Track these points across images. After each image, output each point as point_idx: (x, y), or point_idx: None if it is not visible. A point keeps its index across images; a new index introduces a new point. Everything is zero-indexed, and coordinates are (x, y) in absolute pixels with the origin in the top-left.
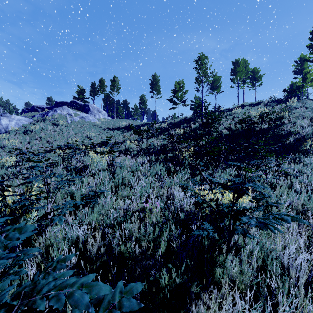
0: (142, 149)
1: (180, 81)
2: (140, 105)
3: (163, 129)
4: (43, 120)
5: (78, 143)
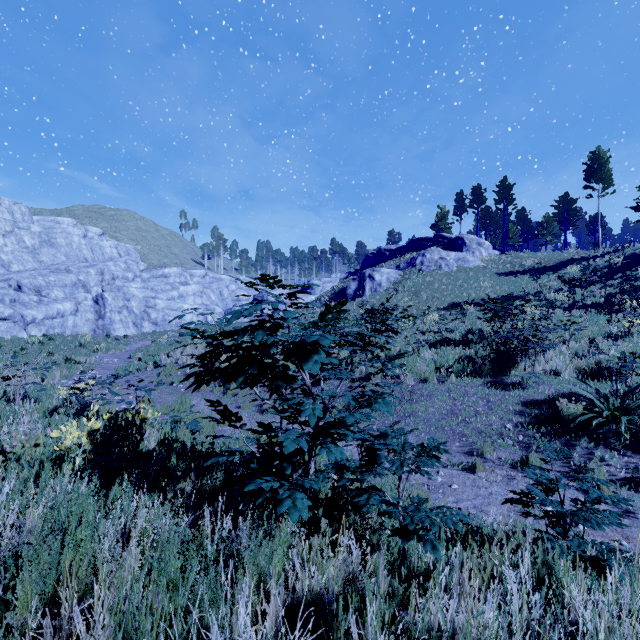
0: (574, 302)
1: None
2: (558, 215)
3: (613, 269)
4: (411, 270)
5: (472, 297)
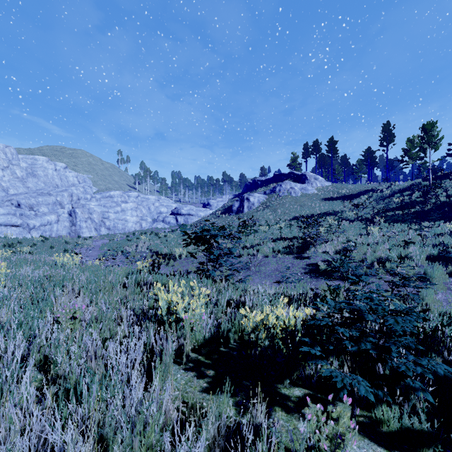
0: (358, 217)
1: (414, 138)
2: (365, 160)
3: (384, 197)
4: (273, 195)
5: (307, 213)
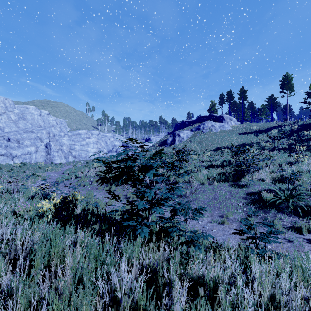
0: (274, 147)
1: None
2: (268, 105)
3: (293, 131)
4: (198, 131)
5: (226, 145)
